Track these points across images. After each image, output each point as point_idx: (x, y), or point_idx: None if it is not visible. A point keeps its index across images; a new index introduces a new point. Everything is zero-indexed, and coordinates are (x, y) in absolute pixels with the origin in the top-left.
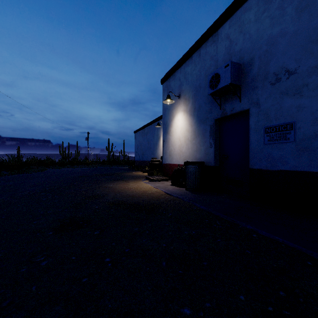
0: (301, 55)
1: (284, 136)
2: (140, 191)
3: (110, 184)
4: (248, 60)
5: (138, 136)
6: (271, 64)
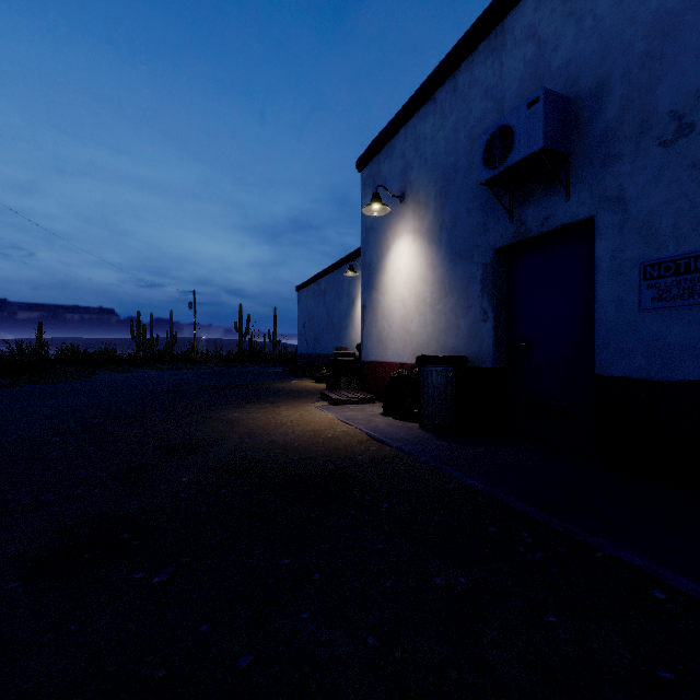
0: None
1: None
2: (305, 430)
3: (234, 411)
4: (590, 86)
5: (306, 298)
6: (662, 89)
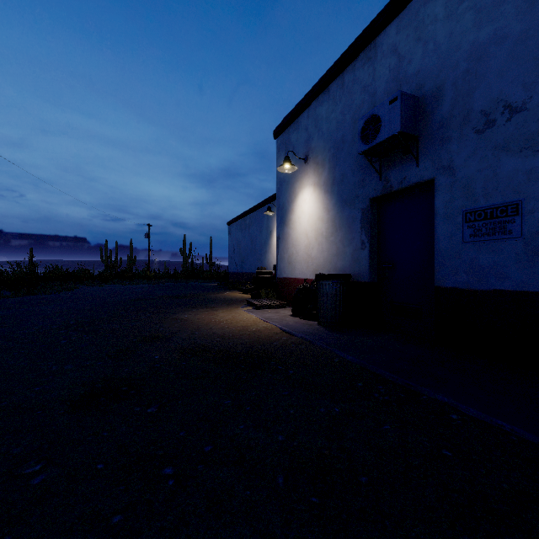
0: (535, 77)
1: (502, 227)
2: (236, 326)
3: (184, 313)
4: (432, 90)
5: (235, 230)
6: (476, 95)
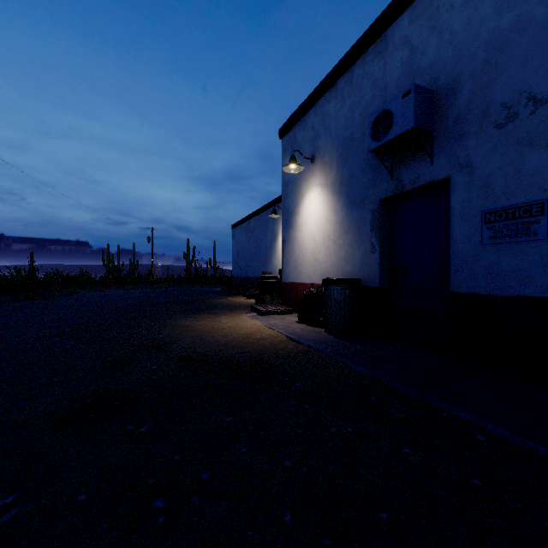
0: None
1: (525, 228)
2: (240, 333)
3: (186, 319)
4: (448, 82)
5: (239, 234)
6: (497, 87)
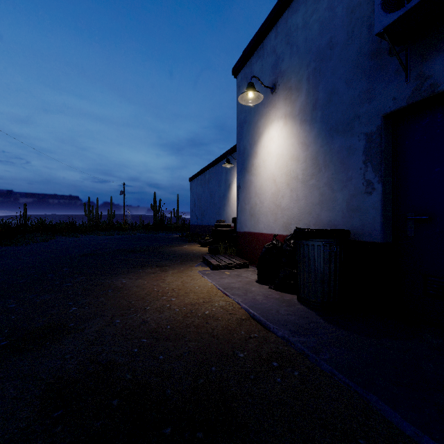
0: None
1: None
2: (183, 304)
3: (124, 276)
4: None
5: (196, 185)
6: None
